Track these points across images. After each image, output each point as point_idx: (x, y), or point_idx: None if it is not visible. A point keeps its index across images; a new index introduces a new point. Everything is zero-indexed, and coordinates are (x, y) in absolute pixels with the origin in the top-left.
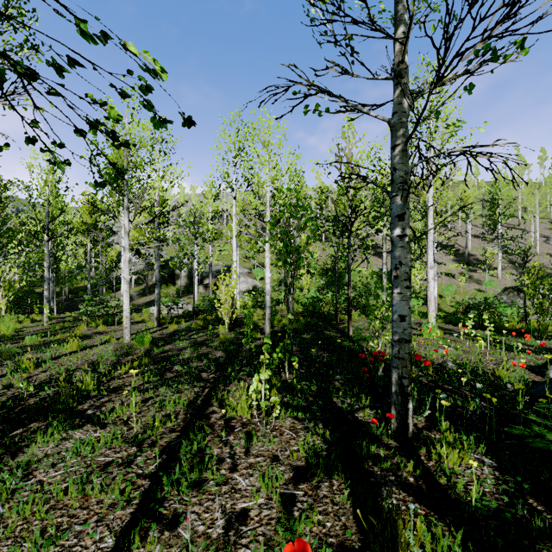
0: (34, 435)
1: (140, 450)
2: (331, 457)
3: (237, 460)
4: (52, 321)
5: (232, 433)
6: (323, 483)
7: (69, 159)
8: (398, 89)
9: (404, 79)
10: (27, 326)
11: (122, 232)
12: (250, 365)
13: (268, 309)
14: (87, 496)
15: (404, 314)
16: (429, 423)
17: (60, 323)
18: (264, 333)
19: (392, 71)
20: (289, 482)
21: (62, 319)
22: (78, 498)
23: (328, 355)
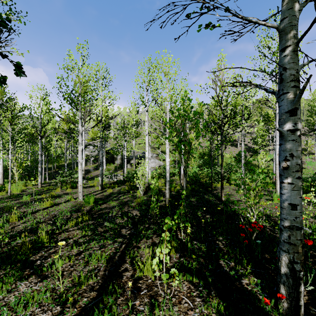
0: None
1: (62, 311)
2: None
3: None
4: (43, 185)
5: (138, 296)
6: None
7: None
8: None
9: None
10: (29, 188)
11: (83, 133)
12: (155, 223)
13: (168, 182)
14: None
15: (295, 202)
16: (312, 296)
17: (46, 187)
18: (165, 196)
19: None
20: None
21: (49, 184)
22: None
23: (209, 216)
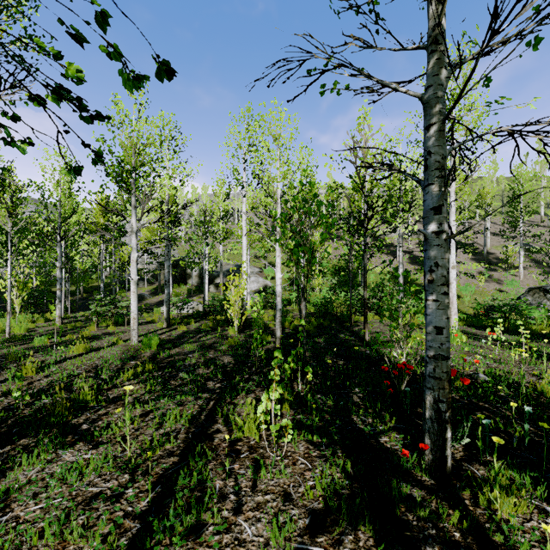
0: (21, 455)
1: (132, 479)
2: (356, 502)
3: (242, 497)
4: (65, 320)
5: (237, 460)
6: (346, 536)
7: (30, 138)
8: (434, 57)
9: (441, 46)
10: (40, 326)
11: None
12: (260, 373)
13: (279, 311)
14: (65, 541)
15: (440, 325)
16: (469, 452)
17: (72, 323)
18: (275, 336)
19: (436, 22)
20: (304, 533)
21: (75, 319)
22: (54, 544)
23: (343, 363)
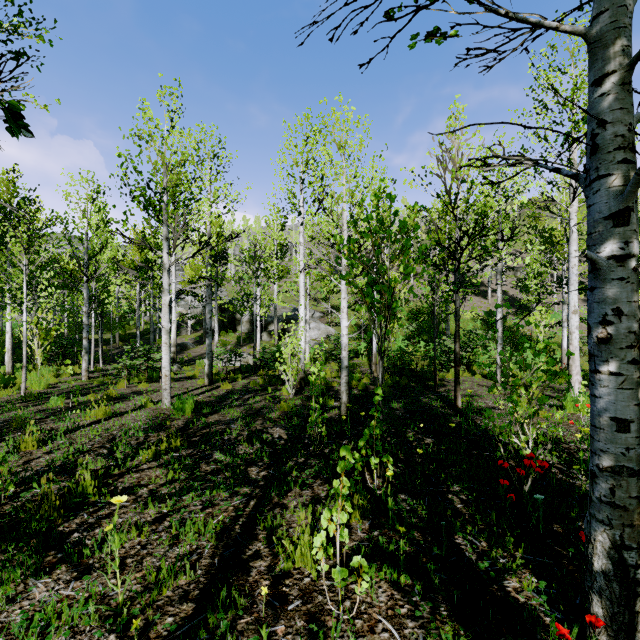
0: None
1: None
2: None
3: None
4: (93, 374)
5: (283, 615)
6: None
7: None
8: None
9: None
10: (64, 381)
11: (173, 270)
12: (319, 455)
13: (345, 369)
14: None
15: (625, 416)
16: None
17: (99, 379)
18: (339, 398)
19: None
20: None
21: (105, 372)
22: None
23: (432, 442)
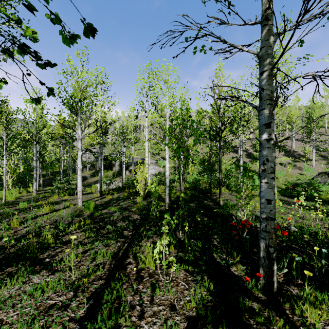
0: (6, 278)
1: (75, 295)
2: (217, 312)
3: (144, 307)
4: (38, 192)
5: (141, 282)
6: None
7: (4, 78)
8: (265, 29)
9: (270, 21)
10: (23, 195)
11: None
12: (156, 225)
13: (168, 187)
14: None
15: (270, 198)
16: (287, 277)
17: (42, 194)
18: (165, 202)
19: (269, 3)
20: None
21: (45, 191)
22: None
23: (207, 219)
